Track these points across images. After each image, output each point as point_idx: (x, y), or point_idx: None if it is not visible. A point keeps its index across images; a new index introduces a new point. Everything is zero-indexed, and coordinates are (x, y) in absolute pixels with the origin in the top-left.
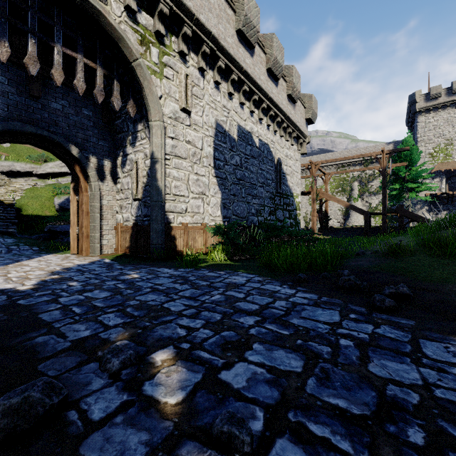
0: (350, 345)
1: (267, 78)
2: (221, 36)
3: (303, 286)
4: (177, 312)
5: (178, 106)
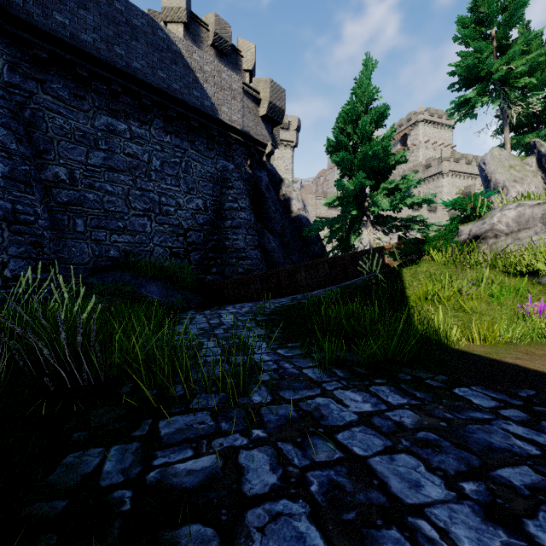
0: None
1: None
2: (442, 223)
3: None
4: None
5: None
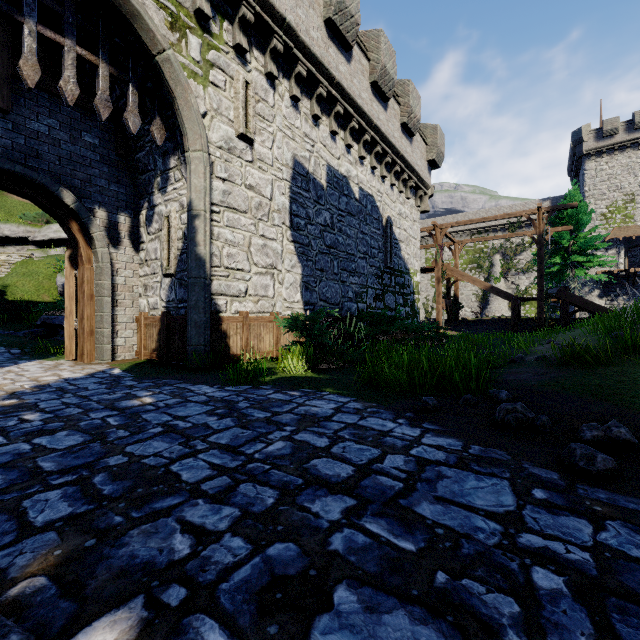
0: (561, 589)
1: (371, 96)
2: (301, 27)
3: (433, 420)
4: (190, 485)
5: (233, 130)
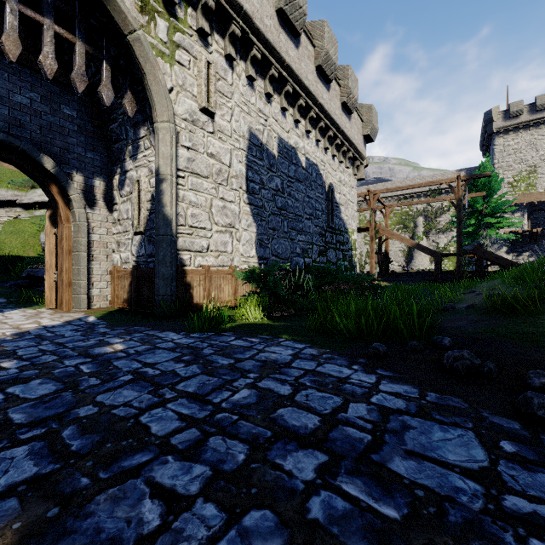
0: None
1: (316, 78)
2: (256, 15)
3: (386, 366)
4: (159, 439)
5: (196, 105)
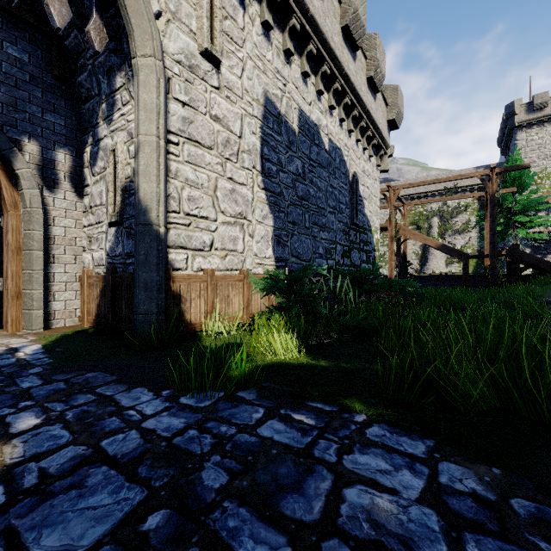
0: None
1: (342, 42)
2: None
3: None
4: None
5: (195, 45)
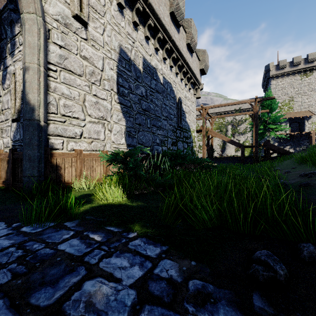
0: None
1: (170, 21)
2: None
3: None
4: None
5: (69, 11)
